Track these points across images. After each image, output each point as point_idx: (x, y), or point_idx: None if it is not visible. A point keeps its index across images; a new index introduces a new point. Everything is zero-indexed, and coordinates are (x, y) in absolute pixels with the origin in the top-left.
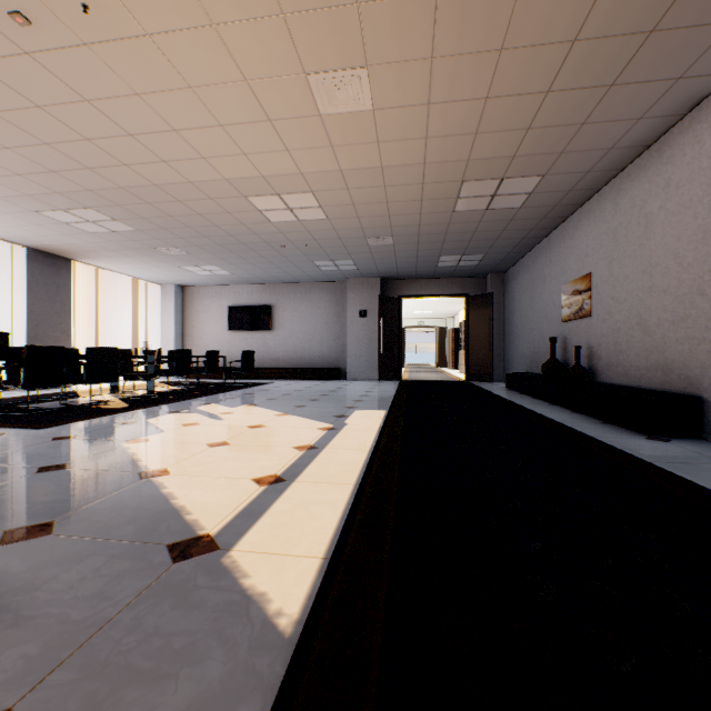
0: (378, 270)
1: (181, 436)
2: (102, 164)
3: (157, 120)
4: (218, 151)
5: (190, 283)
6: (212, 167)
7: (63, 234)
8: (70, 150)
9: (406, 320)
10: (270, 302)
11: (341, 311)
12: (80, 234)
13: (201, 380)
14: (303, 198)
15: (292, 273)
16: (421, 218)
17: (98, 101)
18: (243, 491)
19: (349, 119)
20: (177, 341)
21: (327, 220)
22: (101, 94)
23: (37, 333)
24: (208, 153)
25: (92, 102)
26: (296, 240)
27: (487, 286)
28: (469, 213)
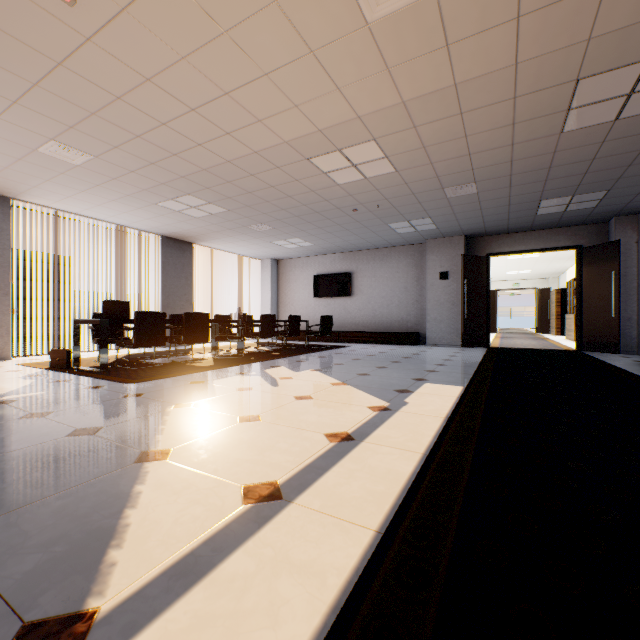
0: (460, 227)
1: (224, 403)
2: (183, 148)
3: (208, 86)
4: (270, 109)
5: (282, 257)
6: (270, 130)
7: (180, 222)
8: (156, 139)
9: (497, 282)
10: (350, 269)
11: (420, 274)
12: (191, 220)
13: (290, 342)
14: (366, 149)
15: (369, 239)
16: (513, 151)
17: (156, 78)
18: (215, 510)
19: (404, 19)
20: (272, 308)
21: (395, 173)
22: (156, 69)
23: (168, 303)
24: (262, 114)
25: (153, 81)
26: (366, 202)
27: (609, 233)
28: (586, 131)
